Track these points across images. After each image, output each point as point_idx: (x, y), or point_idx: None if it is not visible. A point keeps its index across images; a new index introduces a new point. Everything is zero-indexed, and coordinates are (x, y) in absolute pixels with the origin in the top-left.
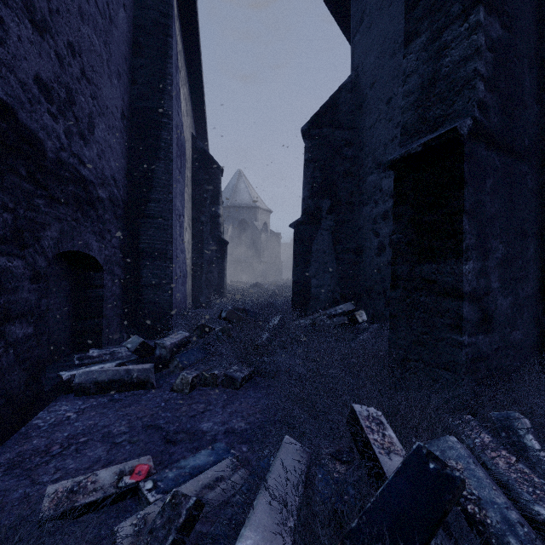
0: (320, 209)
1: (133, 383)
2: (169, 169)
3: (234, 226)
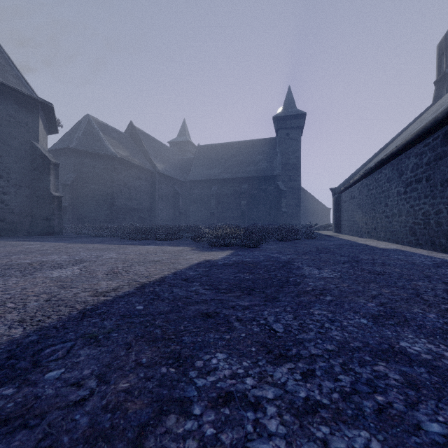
0: None
1: None
2: None
3: None
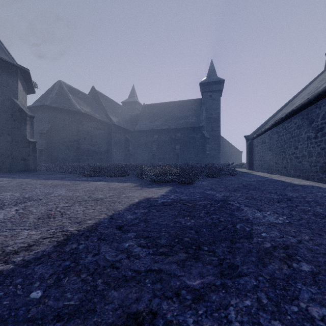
0: None
1: None
2: None
3: None
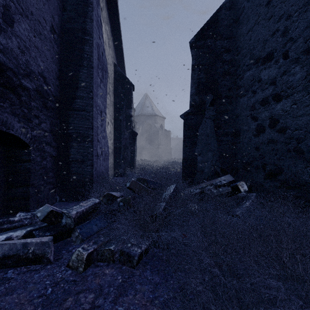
0: (204, 102)
1: (27, 259)
2: (90, 74)
3: (143, 126)
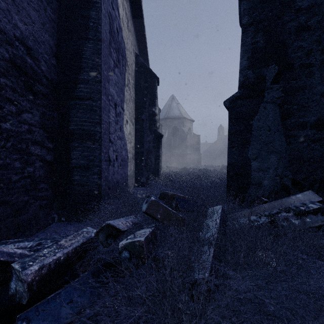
0: (263, 78)
1: None
2: (98, 48)
3: (169, 130)
